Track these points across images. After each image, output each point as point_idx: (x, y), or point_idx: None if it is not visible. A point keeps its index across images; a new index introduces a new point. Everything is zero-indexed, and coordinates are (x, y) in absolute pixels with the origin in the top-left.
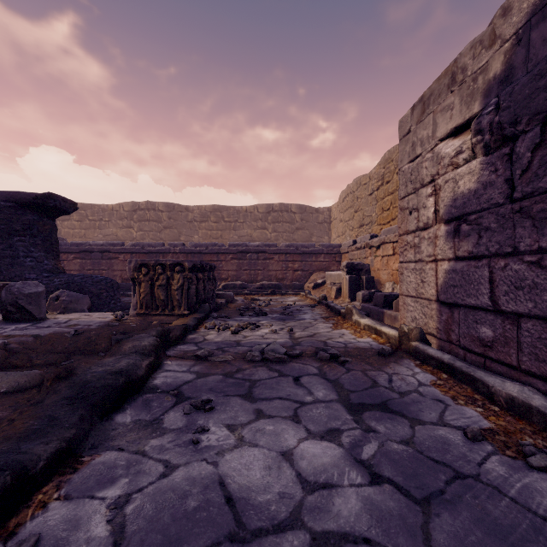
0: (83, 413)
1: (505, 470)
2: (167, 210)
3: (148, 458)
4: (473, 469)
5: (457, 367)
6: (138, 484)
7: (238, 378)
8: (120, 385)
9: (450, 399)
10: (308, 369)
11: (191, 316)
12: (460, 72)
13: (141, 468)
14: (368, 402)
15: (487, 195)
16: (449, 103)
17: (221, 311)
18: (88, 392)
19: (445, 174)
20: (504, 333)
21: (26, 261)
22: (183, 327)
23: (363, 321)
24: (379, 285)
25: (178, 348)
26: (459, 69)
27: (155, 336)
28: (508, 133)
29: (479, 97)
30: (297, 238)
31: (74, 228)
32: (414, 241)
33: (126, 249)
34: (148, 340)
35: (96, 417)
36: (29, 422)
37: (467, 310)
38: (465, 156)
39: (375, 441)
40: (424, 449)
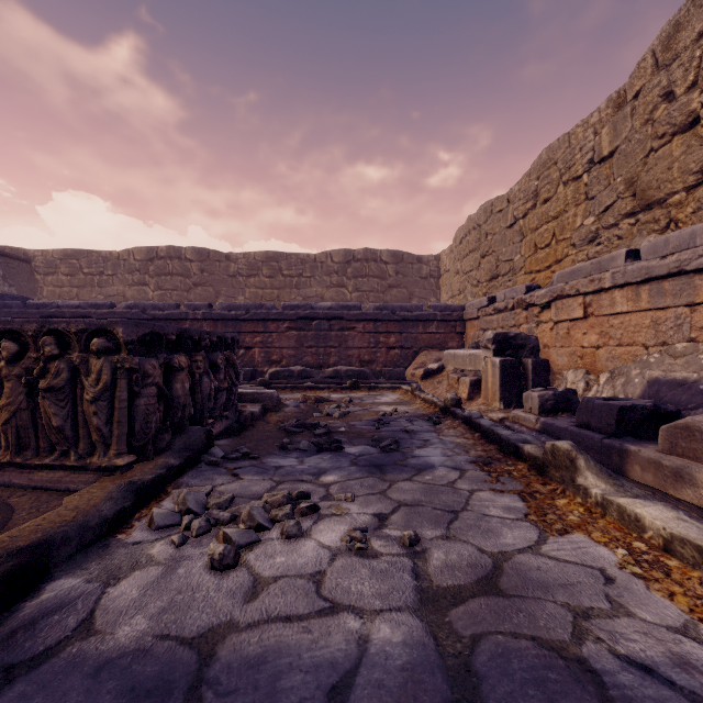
0: None
1: None
2: (199, 259)
3: None
4: None
5: None
6: None
7: None
8: None
9: None
10: None
11: (135, 471)
12: None
13: None
14: None
15: None
16: None
17: (247, 433)
18: None
19: None
20: None
21: None
22: None
23: (656, 519)
24: (550, 374)
25: None
26: None
27: None
28: None
29: None
30: (390, 299)
31: (62, 286)
32: None
33: (117, 313)
34: None
35: None
36: None
37: None
38: None
39: None
40: None
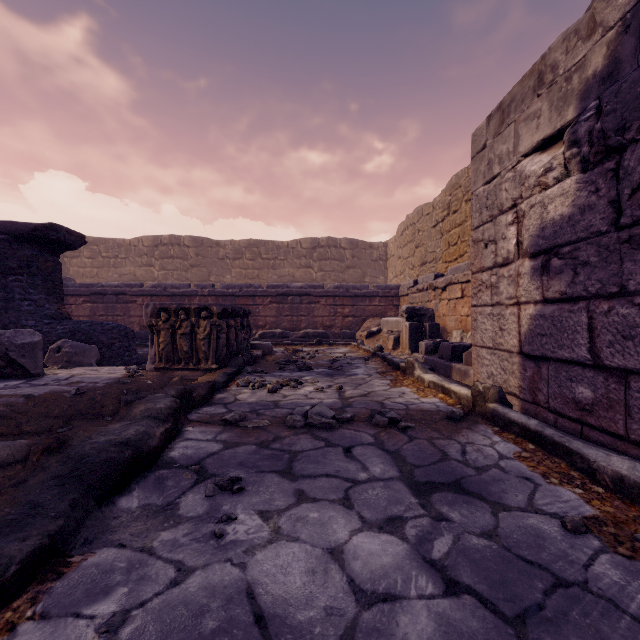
0: (75, 497)
1: (620, 575)
2: (195, 245)
3: (156, 558)
4: (577, 573)
5: (547, 436)
6: (140, 595)
7: (275, 448)
8: (126, 460)
9: (540, 477)
10: (361, 437)
11: (220, 371)
12: (549, 71)
13: (146, 573)
14: (438, 481)
15: (585, 221)
16: (535, 110)
17: (257, 365)
18: (84, 469)
19: (531, 197)
20: (608, 394)
21: (24, 305)
22: (209, 385)
23: (428, 377)
24: (445, 333)
25: (203, 410)
26: (548, 68)
27: (174, 396)
28: (613, 143)
29: (573, 100)
30: (348, 278)
31: (85, 267)
32: (491, 280)
33: (146, 291)
34: (164, 402)
35: (93, 502)
36: (4, 510)
37: (558, 365)
38: (556, 175)
39: (449, 533)
40: (512, 545)
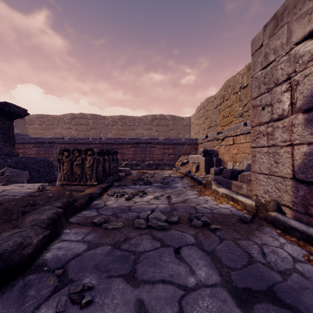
0: None
1: None
2: (92, 118)
3: None
4: None
5: None
6: None
7: (124, 249)
8: None
9: None
10: (185, 238)
11: (98, 186)
12: None
13: None
14: (254, 288)
15: None
16: (306, 10)
17: (122, 181)
18: None
19: (304, 70)
20: None
21: None
22: (88, 196)
23: (221, 190)
24: (223, 163)
25: (82, 214)
26: None
27: (59, 206)
28: None
29: None
30: (170, 135)
31: (36, 129)
32: (267, 130)
33: (65, 141)
34: (47, 213)
35: None
36: None
37: None
38: None
39: None
40: None
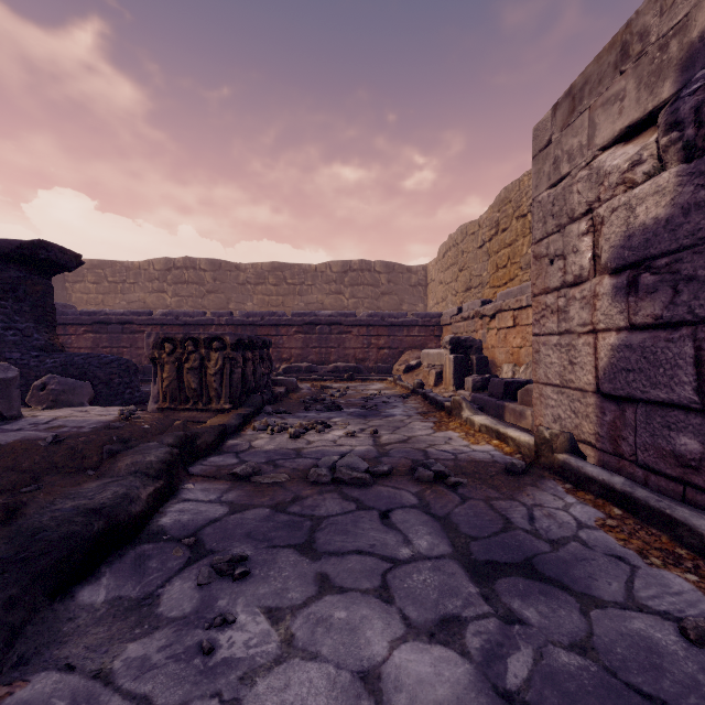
0: (14, 592)
1: None
2: (212, 269)
3: (113, 690)
4: None
5: (640, 500)
6: None
7: (293, 513)
8: (94, 536)
9: (636, 555)
10: (401, 497)
11: (234, 412)
12: (636, 40)
13: None
14: (502, 560)
15: (690, 224)
16: (616, 92)
17: (279, 404)
18: (34, 550)
19: (612, 199)
20: None
21: (8, 335)
22: (219, 429)
23: (478, 420)
24: (494, 367)
25: (209, 461)
26: (634, 36)
27: (171, 445)
28: None
29: (671, 73)
30: (383, 305)
31: (89, 293)
32: (558, 303)
33: (155, 319)
34: (156, 453)
35: (42, 596)
36: None
37: (650, 408)
38: (646, 169)
39: (526, 645)
40: (616, 666)
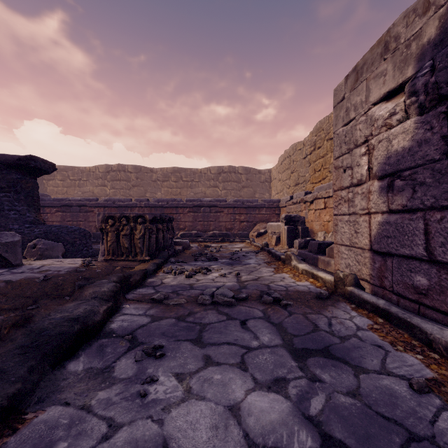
0: (33, 364)
1: None
2: (135, 171)
3: (92, 415)
4: (426, 429)
5: (393, 313)
6: None
7: (189, 321)
8: (75, 333)
9: (389, 345)
10: (253, 312)
11: (151, 261)
12: (393, 40)
13: (83, 428)
14: (311, 348)
15: (422, 152)
16: (382, 70)
17: (179, 256)
18: (42, 341)
19: (379, 135)
20: (440, 282)
21: (11, 214)
22: (143, 272)
23: (301, 266)
24: (313, 234)
25: (137, 291)
26: (392, 38)
27: (115, 281)
28: (444, 92)
29: (412, 61)
30: (243, 194)
31: (58, 186)
32: (348, 196)
33: (100, 203)
34: (107, 286)
35: (47, 366)
36: None
37: (400, 259)
38: (398, 118)
39: (322, 393)
40: (372, 403)
